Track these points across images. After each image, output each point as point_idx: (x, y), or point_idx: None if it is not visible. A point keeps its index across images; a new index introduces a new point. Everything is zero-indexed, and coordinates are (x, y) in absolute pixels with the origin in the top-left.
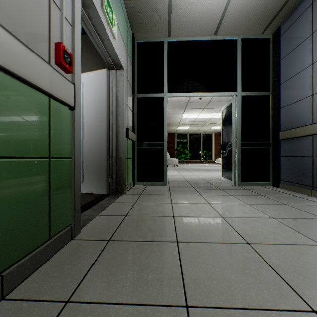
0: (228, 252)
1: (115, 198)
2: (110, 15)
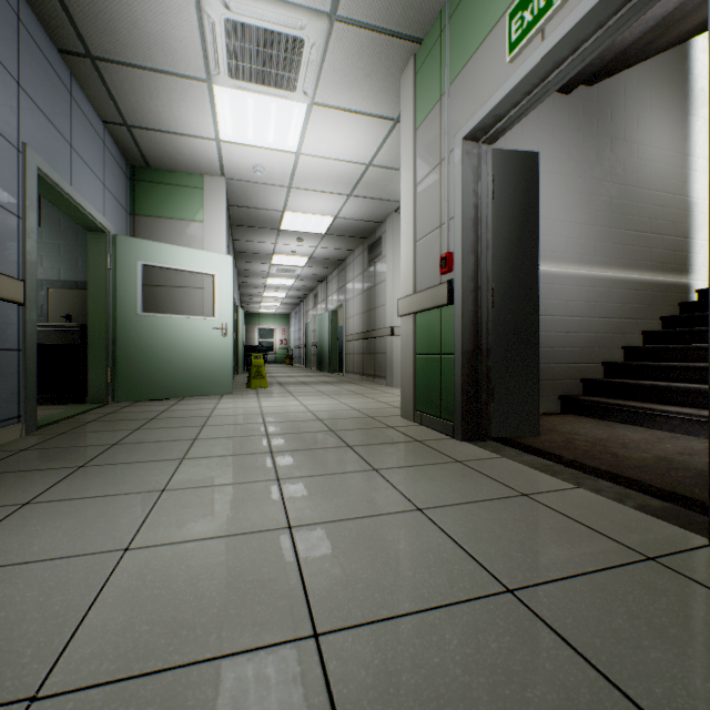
0: (299, 445)
1: (626, 502)
2: (537, 3)
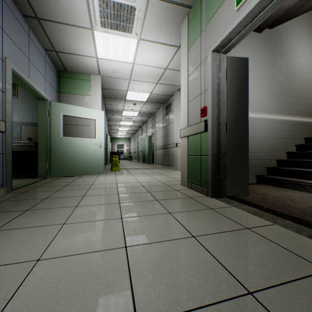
0: (133, 199)
1: (302, 233)
2: None
